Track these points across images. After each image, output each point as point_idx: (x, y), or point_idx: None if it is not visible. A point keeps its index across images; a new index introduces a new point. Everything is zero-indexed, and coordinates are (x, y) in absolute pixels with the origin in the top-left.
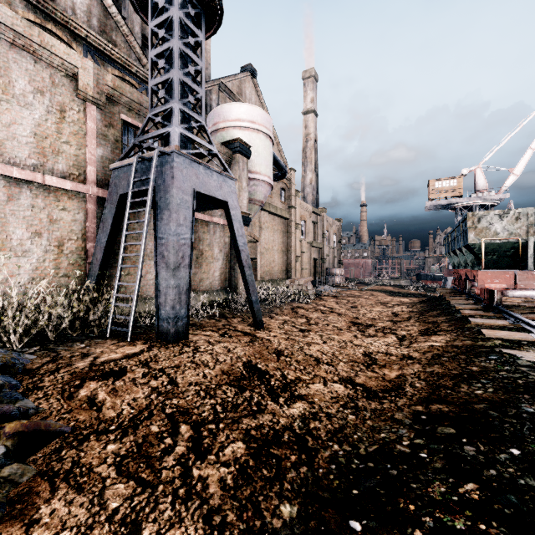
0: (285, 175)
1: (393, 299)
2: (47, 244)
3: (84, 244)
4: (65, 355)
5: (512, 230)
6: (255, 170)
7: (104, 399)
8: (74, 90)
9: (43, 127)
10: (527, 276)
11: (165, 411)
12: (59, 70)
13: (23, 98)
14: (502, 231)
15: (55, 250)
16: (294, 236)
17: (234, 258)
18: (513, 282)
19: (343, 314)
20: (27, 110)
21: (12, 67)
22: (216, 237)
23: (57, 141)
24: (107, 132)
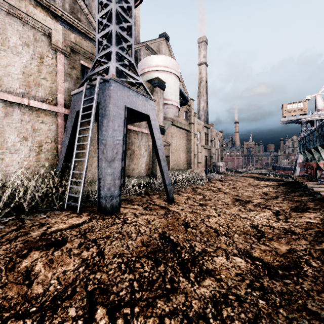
0: (187, 102)
1: (260, 183)
2: (31, 145)
3: (55, 145)
4: (28, 225)
5: None
6: (168, 98)
7: (39, 271)
8: (49, 44)
9: (28, 68)
10: None
11: (87, 288)
12: (39, 31)
13: (15, 48)
14: None
15: (37, 149)
16: (193, 141)
17: (154, 155)
18: None
19: (227, 193)
20: (17, 57)
21: (8, 28)
22: (142, 142)
23: (38, 78)
24: (71, 72)
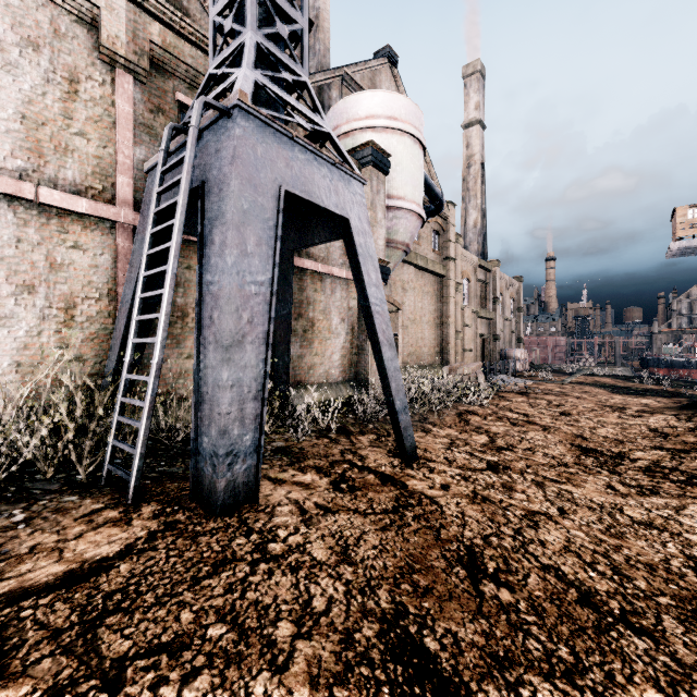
0: (441, 207)
1: (626, 400)
2: (45, 305)
3: (111, 306)
4: None
5: None
6: (396, 195)
7: None
8: (95, 48)
9: (37, 106)
10: None
11: None
12: (68, 11)
13: (1, 53)
14: None
15: (60, 315)
16: (453, 301)
17: (363, 332)
18: None
19: (551, 428)
20: (8, 75)
21: None
22: (334, 299)
23: (63, 131)
24: (153, 121)
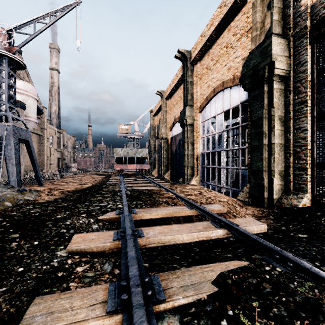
0: (42, 113)
1: (99, 176)
2: None
3: None
4: None
5: (124, 154)
6: (28, 115)
7: None
8: None
9: None
10: (124, 166)
11: None
12: None
13: None
14: (122, 154)
15: None
16: (46, 145)
17: None
18: (122, 167)
19: (75, 182)
20: None
21: None
22: None
23: None
24: None
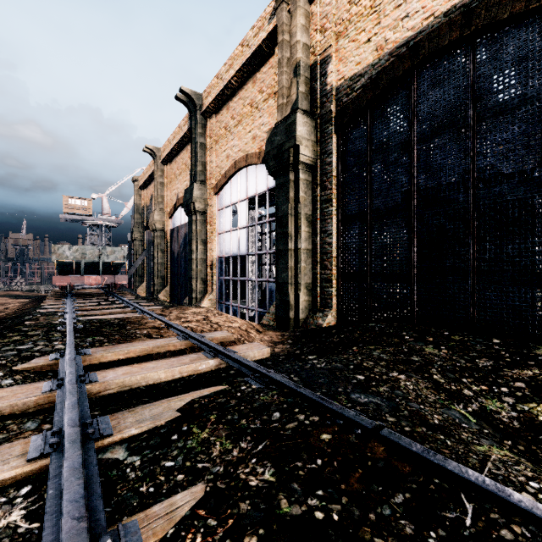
0: None
1: (15, 301)
2: None
3: None
4: None
5: (75, 256)
6: None
7: None
8: None
9: None
10: (76, 278)
11: None
12: None
13: None
14: (70, 256)
15: None
16: None
17: None
18: (70, 281)
19: None
20: None
21: None
22: None
23: None
24: None
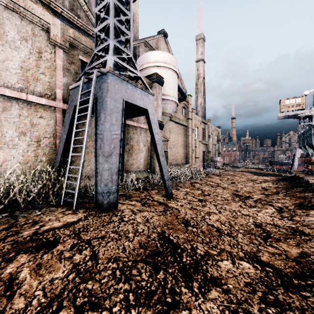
0: (185, 98)
1: (258, 177)
2: (29, 140)
3: (54, 140)
4: (20, 222)
5: None
6: (166, 94)
7: (24, 279)
8: (48, 39)
9: (26, 63)
10: None
11: (76, 302)
12: (38, 26)
13: (13, 43)
14: None
15: (35, 144)
16: (191, 137)
17: (153, 150)
18: None
19: (226, 188)
20: (16, 51)
21: (6, 22)
22: (141, 137)
23: (36, 72)
24: (70, 67)
